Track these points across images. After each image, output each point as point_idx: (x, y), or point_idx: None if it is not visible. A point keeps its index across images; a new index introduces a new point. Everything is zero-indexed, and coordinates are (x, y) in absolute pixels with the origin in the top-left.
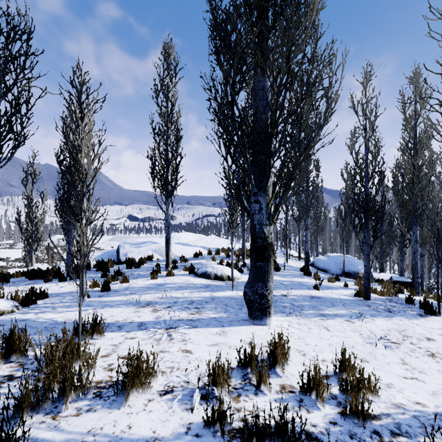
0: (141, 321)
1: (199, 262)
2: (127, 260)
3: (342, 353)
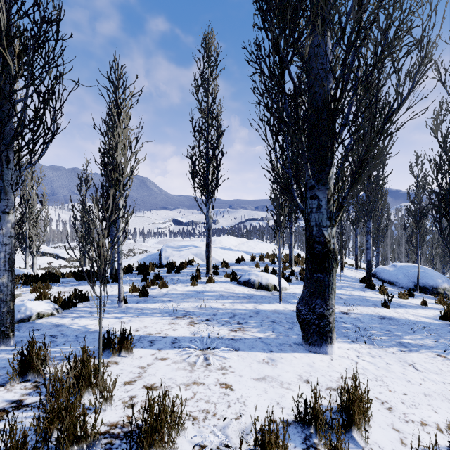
0: (175, 336)
1: (241, 268)
2: (168, 263)
3: None
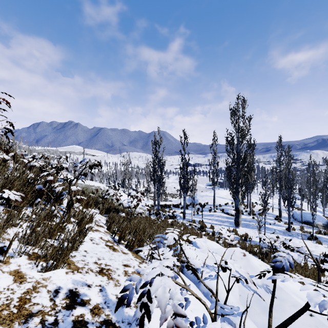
0: (209, 222)
1: (226, 207)
2: (199, 203)
3: (245, 232)
